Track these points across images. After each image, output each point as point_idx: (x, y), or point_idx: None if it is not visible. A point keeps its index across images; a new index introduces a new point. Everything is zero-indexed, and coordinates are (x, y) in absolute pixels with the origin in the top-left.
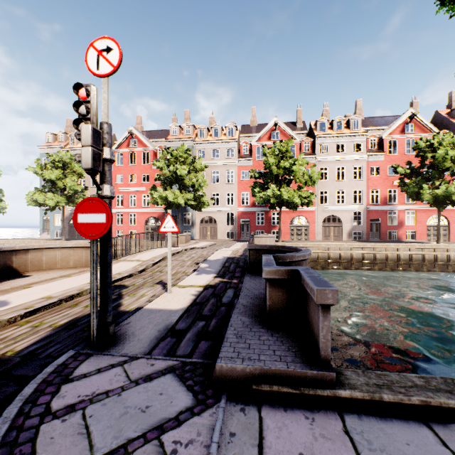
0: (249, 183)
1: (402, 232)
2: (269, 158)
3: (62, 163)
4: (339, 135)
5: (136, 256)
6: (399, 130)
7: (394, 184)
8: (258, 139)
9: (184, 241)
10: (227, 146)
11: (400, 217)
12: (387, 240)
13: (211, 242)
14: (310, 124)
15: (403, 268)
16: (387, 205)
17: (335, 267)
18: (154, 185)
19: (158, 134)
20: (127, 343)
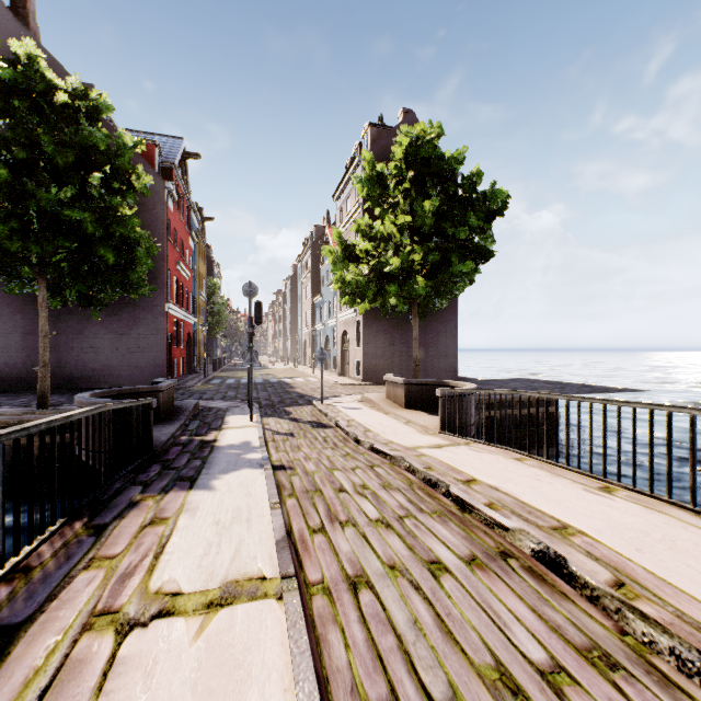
0: None
1: None
2: None
3: None
4: None
5: (486, 452)
6: None
7: None
8: None
9: None
10: None
11: None
12: None
13: None
14: None
15: None
16: None
17: None
18: None
19: None
20: (240, 408)
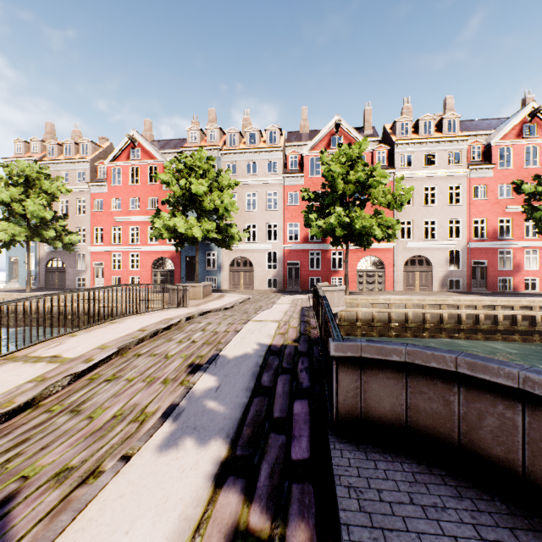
0: (299, 209)
1: (518, 280)
2: (332, 166)
3: (26, 179)
4: (428, 140)
5: (65, 341)
6: (514, 133)
7: (508, 211)
8: (312, 147)
9: (200, 295)
10: (267, 157)
11: (516, 258)
12: (498, 291)
13: (244, 294)
14: (384, 127)
15: (541, 337)
16: (498, 240)
17: (435, 335)
18: (159, 211)
19: (174, 144)
20: None
